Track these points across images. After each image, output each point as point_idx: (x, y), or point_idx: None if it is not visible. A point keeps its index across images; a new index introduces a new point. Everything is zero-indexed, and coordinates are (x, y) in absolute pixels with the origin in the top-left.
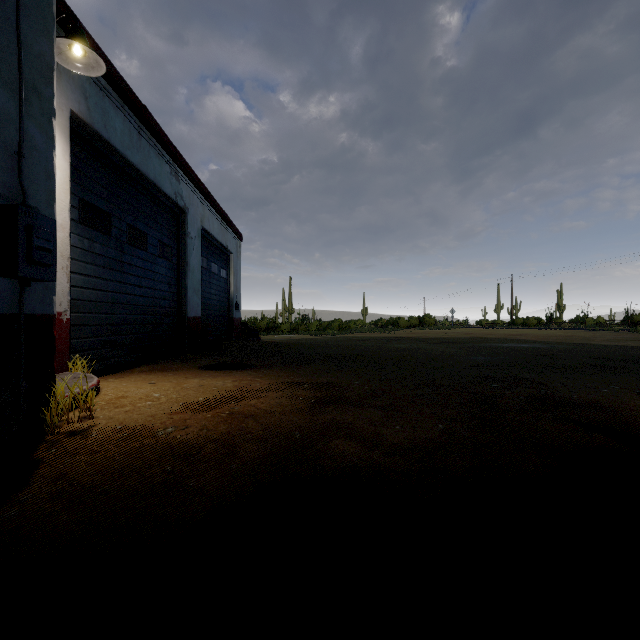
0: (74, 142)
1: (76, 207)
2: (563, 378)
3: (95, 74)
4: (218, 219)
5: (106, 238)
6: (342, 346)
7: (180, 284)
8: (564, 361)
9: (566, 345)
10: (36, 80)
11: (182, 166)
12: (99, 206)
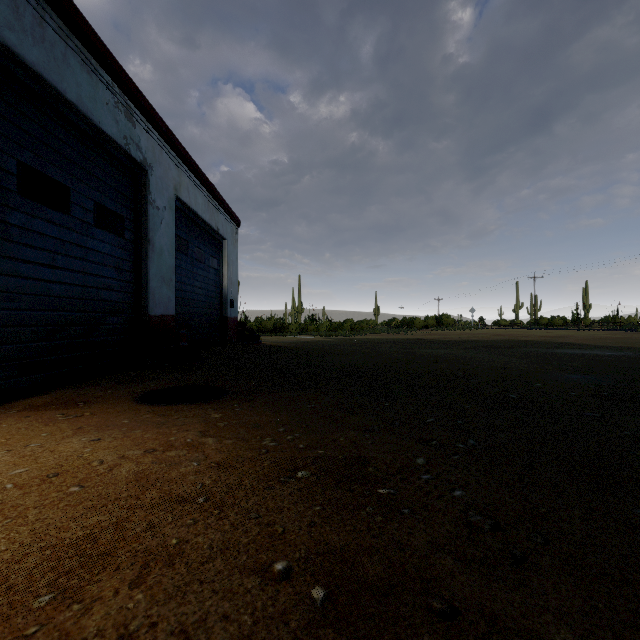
0: None
1: None
2: None
3: None
4: (204, 193)
5: None
6: (359, 352)
7: (138, 270)
8: None
9: None
10: None
11: (138, 102)
12: None
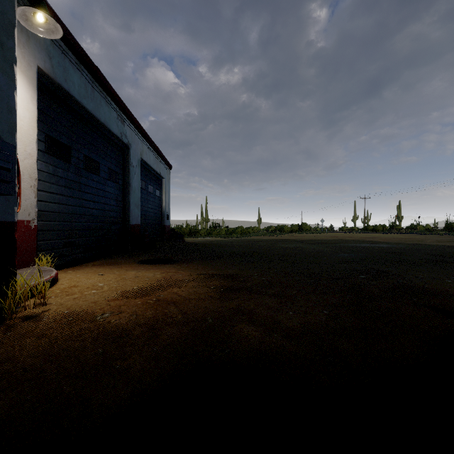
0: (41, 91)
1: (43, 141)
2: (413, 271)
3: (55, 37)
4: (153, 153)
5: (67, 165)
6: (244, 246)
7: (125, 200)
8: (410, 257)
9: (407, 245)
10: None
11: (126, 113)
12: (61, 141)
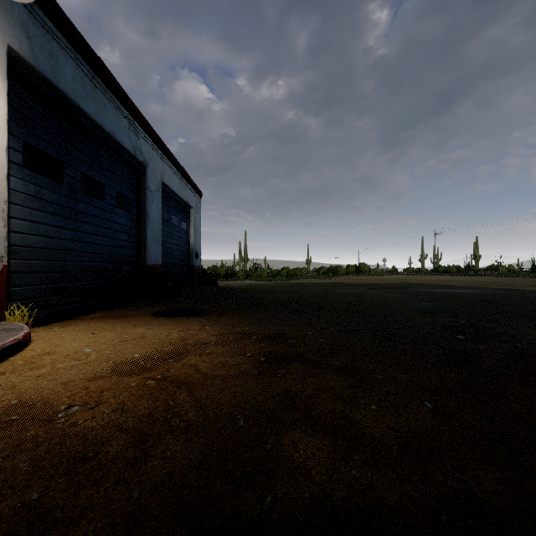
0: (17, 83)
1: (19, 150)
2: (529, 328)
3: None
4: (178, 176)
5: (57, 185)
6: (291, 291)
7: (140, 234)
8: (509, 307)
9: (496, 290)
10: None
11: (141, 123)
12: (48, 152)
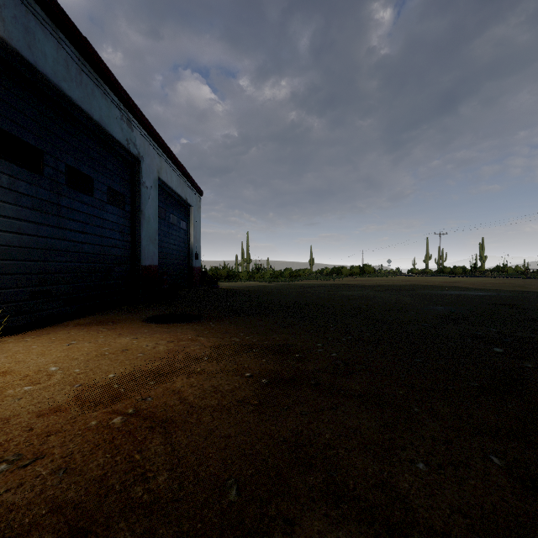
0: None
1: None
2: None
3: None
4: (177, 173)
5: (36, 177)
6: (294, 293)
7: (134, 232)
8: (536, 312)
9: (511, 293)
10: None
11: (135, 113)
12: (25, 140)
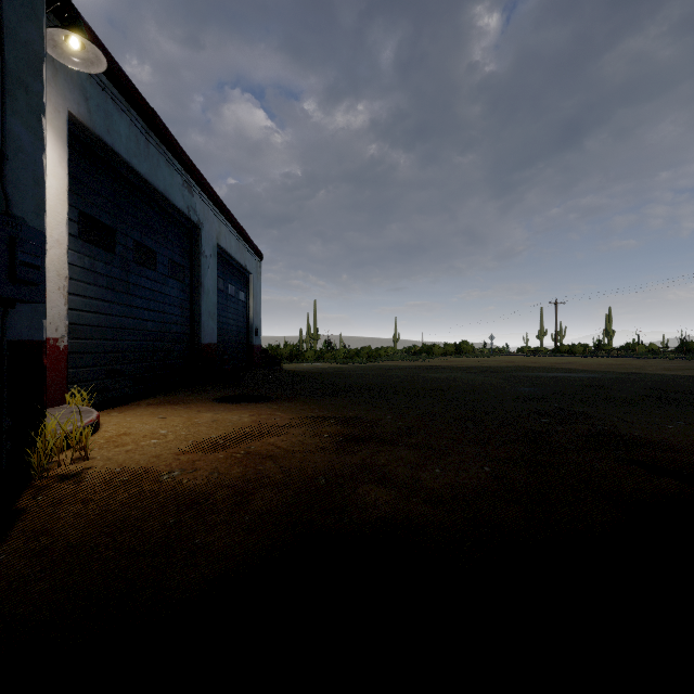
0: (73, 148)
1: (75, 221)
2: (620, 412)
3: (95, 70)
4: (236, 236)
5: (110, 256)
6: (372, 376)
7: (193, 307)
8: (618, 393)
9: (618, 375)
10: (22, 71)
11: (195, 177)
12: (102, 220)
